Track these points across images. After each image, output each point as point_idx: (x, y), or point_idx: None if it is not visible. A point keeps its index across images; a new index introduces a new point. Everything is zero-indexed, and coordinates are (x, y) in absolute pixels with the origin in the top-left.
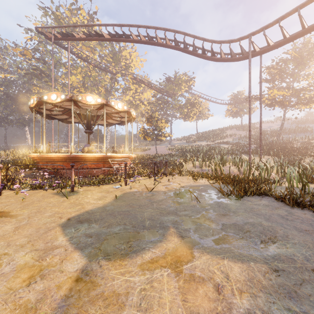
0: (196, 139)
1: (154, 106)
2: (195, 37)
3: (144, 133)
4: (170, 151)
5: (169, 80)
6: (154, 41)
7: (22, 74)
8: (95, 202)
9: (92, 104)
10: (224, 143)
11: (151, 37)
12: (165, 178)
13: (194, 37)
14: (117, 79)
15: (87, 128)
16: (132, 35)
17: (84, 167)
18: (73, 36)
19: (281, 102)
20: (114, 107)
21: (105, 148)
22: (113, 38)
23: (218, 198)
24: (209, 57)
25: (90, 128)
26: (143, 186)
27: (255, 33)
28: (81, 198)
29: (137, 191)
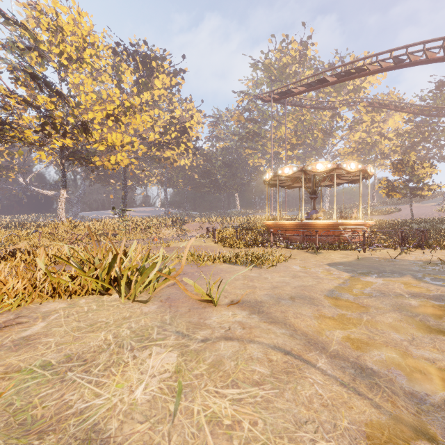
0: None
1: (408, 139)
2: None
3: (387, 188)
4: (443, 214)
5: (442, 87)
6: (405, 60)
7: (235, 139)
8: (340, 259)
9: (322, 171)
10: None
11: (399, 58)
12: (419, 251)
13: None
14: (340, 114)
15: (311, 193)
16: (367, 67)
17: (313, 234)
18: (291, 92)
19: None
20: (346, 169)
21: (323, 212)
22: (340, 79)
23: None
24: None
25: (315, 193)
26: (384, 255)
27: None
28: (327, 256)
29: (378, 258)
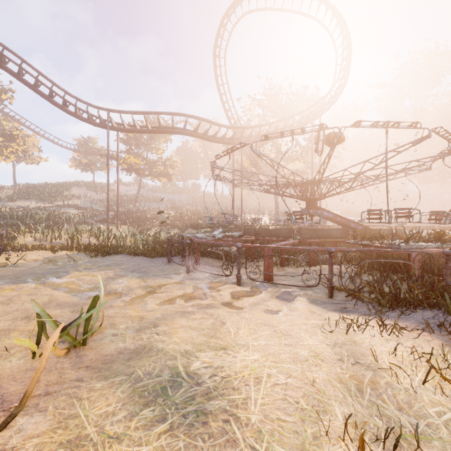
0: (17, 195)
1: None
2: (40, 74)
3: None
4: None
5: None
6: None
7: None
8: None
9: None
10: (70, 207)
11: None
12: (4, 255)
13: (38, 72)
14: None
15: None
16: None
17: None
18: None
19: (137, 170)
20: None
21: None
22: None
23: (88, 259)
24: (59, 105)
25: None
26: None
27: (113, 111)
28: None
29: None
